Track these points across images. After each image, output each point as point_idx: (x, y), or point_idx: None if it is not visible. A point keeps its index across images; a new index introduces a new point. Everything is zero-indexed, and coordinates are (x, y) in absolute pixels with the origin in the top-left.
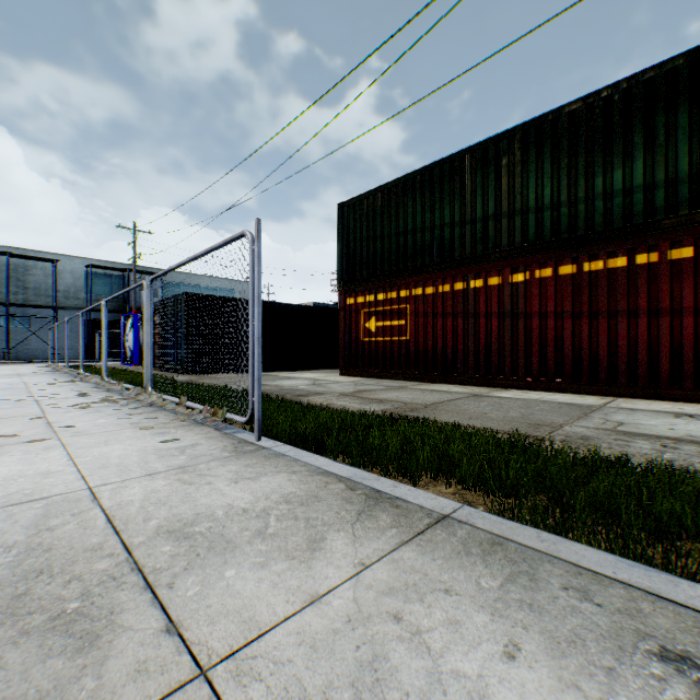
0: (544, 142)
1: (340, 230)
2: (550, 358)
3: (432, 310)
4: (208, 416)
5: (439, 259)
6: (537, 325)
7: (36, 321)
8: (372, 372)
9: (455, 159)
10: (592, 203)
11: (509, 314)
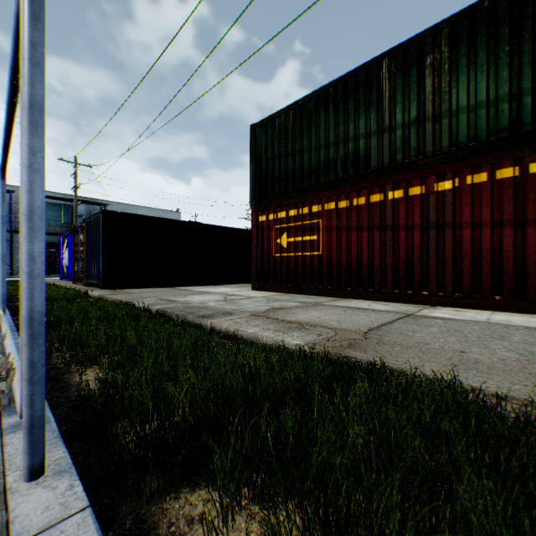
0: (477, 33)
1: (253, 150)
2: (485, 272)
3: (346, 223)
4: (3, 375)
5: (353, 172)
6: (468, 236)
7: None
8: (284, 287)
9: (371, 66)
10: None
11: (433, 225)
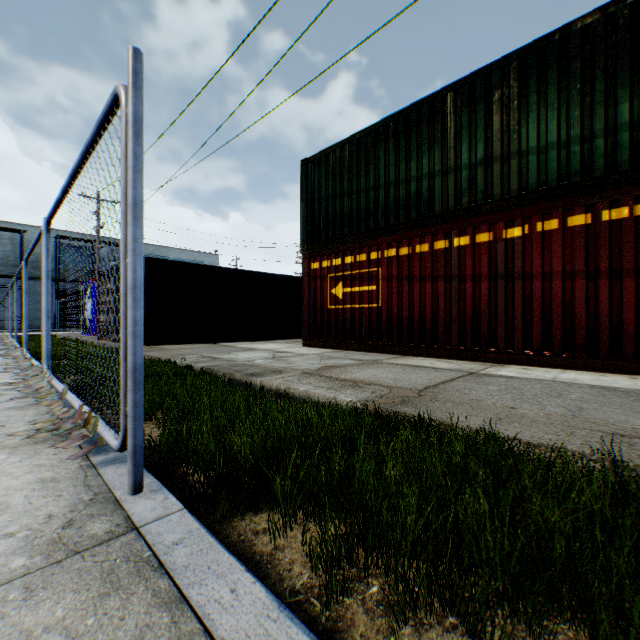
0: (548, 68)
1: (304, 188)
2: (556, 327)
3: (408, 273)
4: (79, 424)
5: (416, 215)
6: (539, 288)
7: (4, 290)
8: (339, 343)
9: (435, 99)
10: (613, 137)
11: (502, 276)
